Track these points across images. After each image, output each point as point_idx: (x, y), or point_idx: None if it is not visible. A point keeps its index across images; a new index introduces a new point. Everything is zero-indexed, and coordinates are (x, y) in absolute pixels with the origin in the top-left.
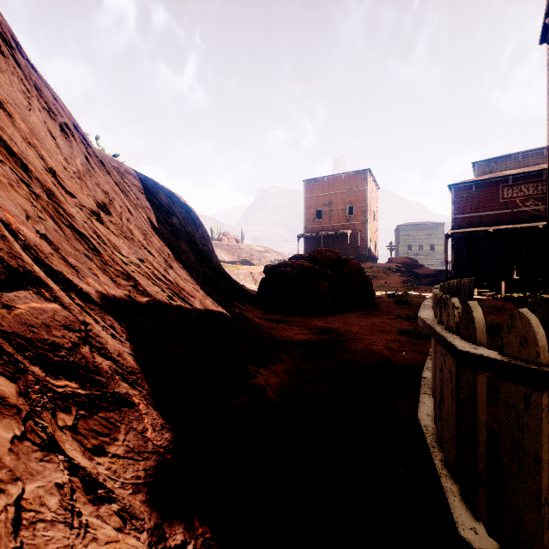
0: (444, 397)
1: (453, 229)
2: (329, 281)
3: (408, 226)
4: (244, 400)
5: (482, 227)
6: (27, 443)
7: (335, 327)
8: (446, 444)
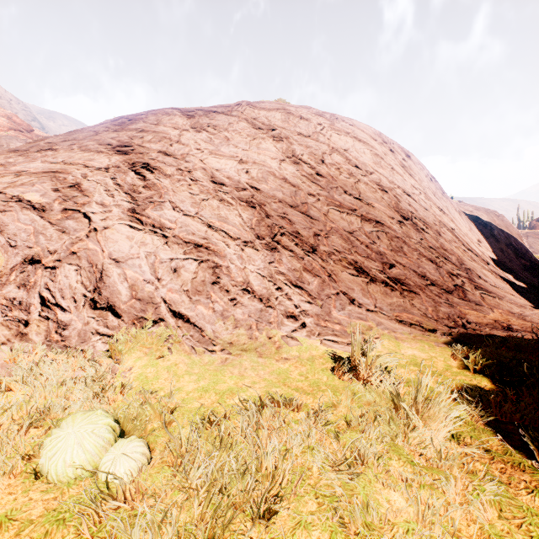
0: None
1: None
2: None
3: None
4: None
5: None
6: (503, 282)
7: None
8: None
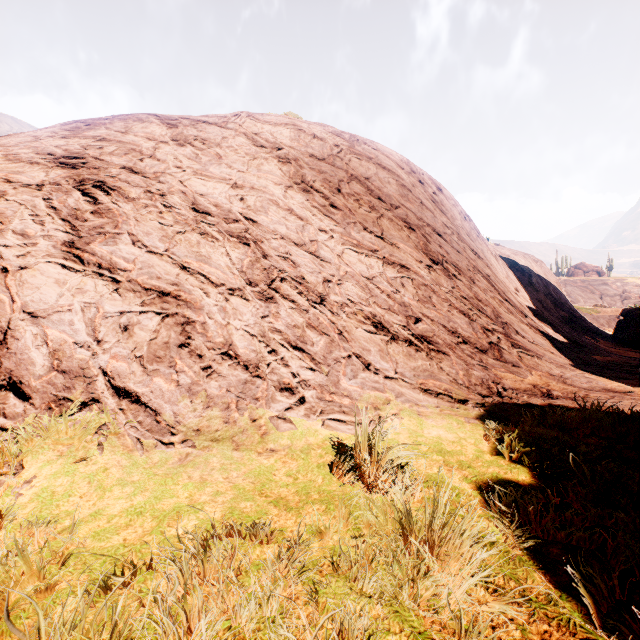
0: None
1: None
2: None
3: None
4: (585, 356)
5: None
6: (542, 338)
7: None
8: None
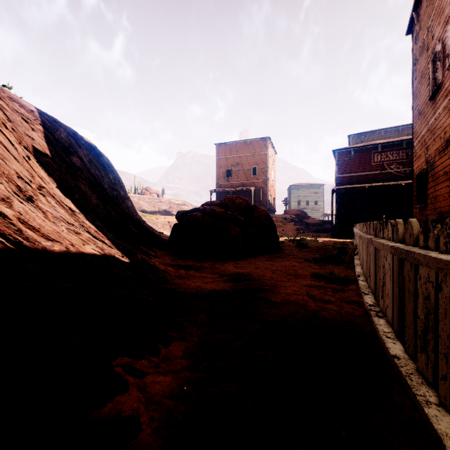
0: None
1: (337, 186)
2: (240, 226)
3: (298, 186)
4: None
5: (359, 184)
6: None
7: (248, 272)
8: None
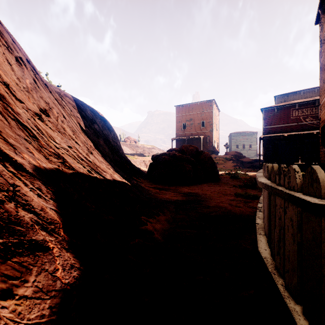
0: (285, 239)
1: (263, 134)
2: (192, 164)
3: (236, 134)
4: (138, 240)
5: (281, 133)
6: None
7: (196, 192)
8: (287, 273)
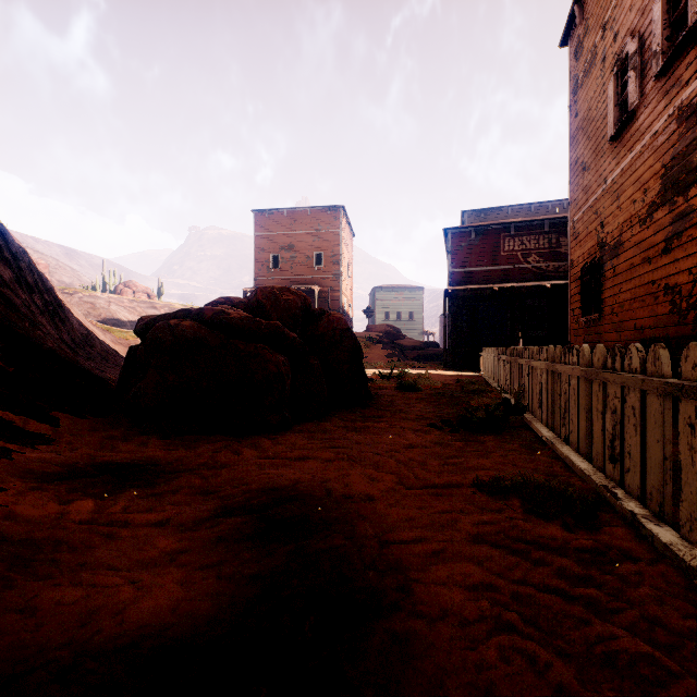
0: None
1: (451, 286)
2: (289, 353)
3: (386, 289)
4: None
5: (485, 285)
6: None
7: (306, 482)
8: None
